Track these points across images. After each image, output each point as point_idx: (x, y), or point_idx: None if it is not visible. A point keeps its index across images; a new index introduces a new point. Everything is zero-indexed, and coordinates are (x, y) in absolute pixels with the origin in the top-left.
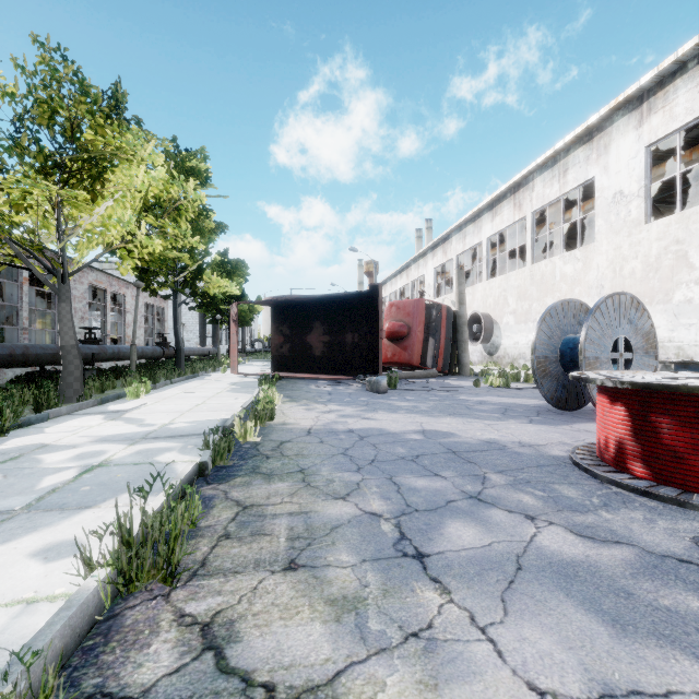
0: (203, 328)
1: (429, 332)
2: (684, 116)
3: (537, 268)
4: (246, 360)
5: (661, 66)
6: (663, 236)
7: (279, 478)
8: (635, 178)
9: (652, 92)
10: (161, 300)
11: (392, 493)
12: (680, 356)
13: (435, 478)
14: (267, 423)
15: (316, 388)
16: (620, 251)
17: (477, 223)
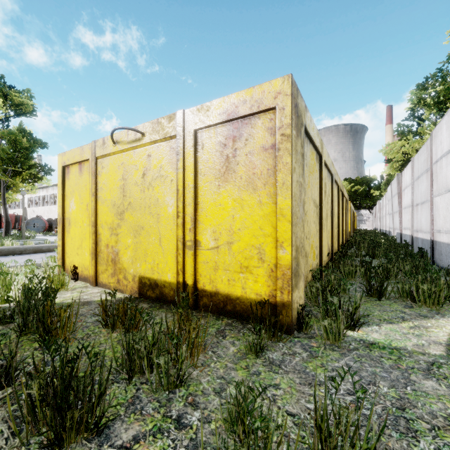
0: None
1: (17, 221)
2: None
3: (50, 207)
4: None
5: None
6: None
7: None
8: None
9: None
10: None
11: None
12: None
13: None
14: None
15: None
16: None
17: (39, 190)
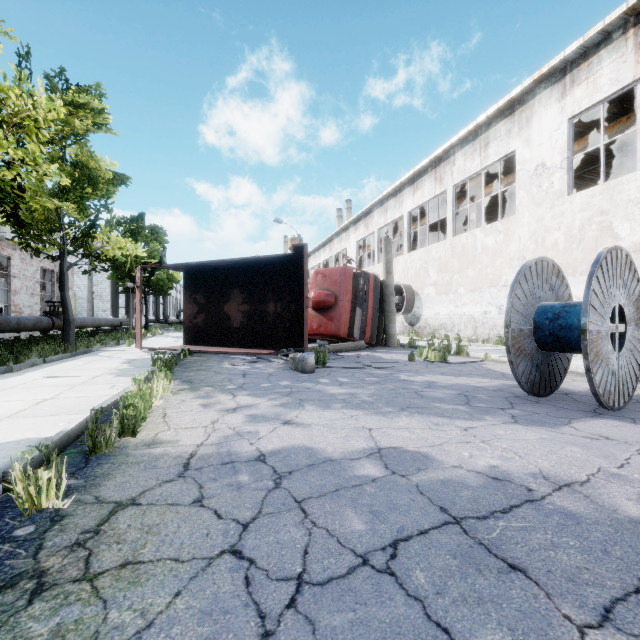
0: (116, 297)
1: (356, 302)
2: (608, 87)
3: (458, 240)
4: (164, 332)
5: (587, 35)
6: (587, 207)
7: None
8: (557, 150)
9: (575, 64)
10: None
11: None
12: None
13: None
14: (122, 442)
15: (229, 366)
16: (543, 223)
17: (399, 197)
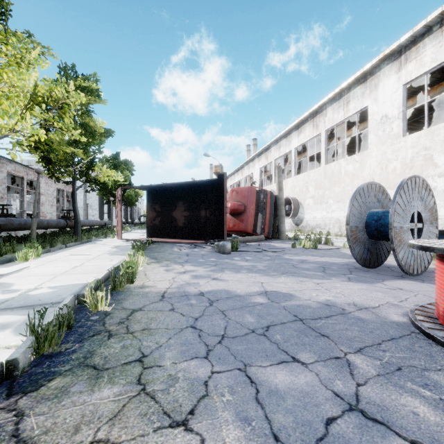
0: (102, 206)
1: (259, 209)
2: (430, 63)
3: (329, 167)
4: (132, 229)
5: (415, 29)
6: (415, 145)
7: (108, 378)
8: (396, 106)
9: (408, 47)
10: (69, 187)
11: (250, 404)
12: None
13: (295, 368)
14: (127, 286)
15: (177, 250)
16: (386, 155)
17: (288, 138)
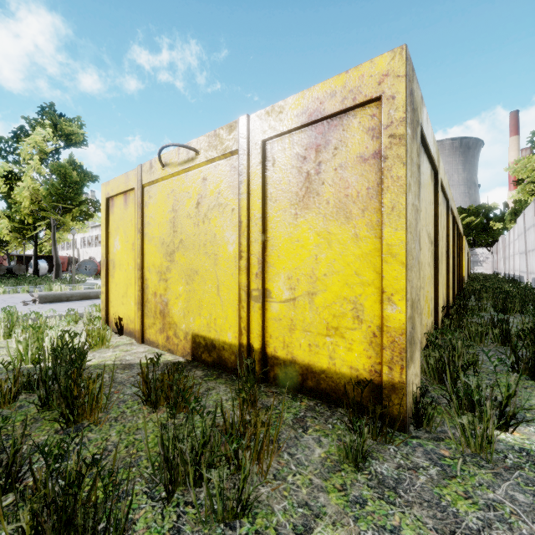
0: None
1: (70, 263)
2: None
3: None
4: None
5: None
6: None
7: None
8: None
9: None
10: None
11: None
12: None
13: None
14: None
15: None
16: None
17: (92, 229)
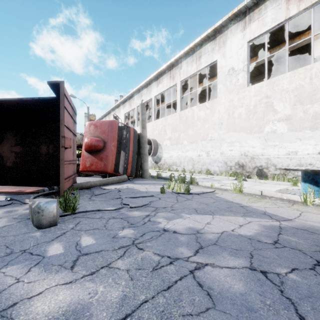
0: None
1: (121, 147)
2: (271, 23)
3: (184, 113)
4: None
5: None
6: (258, 93)
7: None
8: (241, 60)
9: (252, 9)
10: None
11: None
12: (269, 164)
13: None
14: None
15: None
16: (233, 103)
17: (149, 88)
